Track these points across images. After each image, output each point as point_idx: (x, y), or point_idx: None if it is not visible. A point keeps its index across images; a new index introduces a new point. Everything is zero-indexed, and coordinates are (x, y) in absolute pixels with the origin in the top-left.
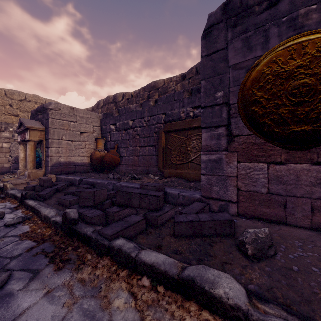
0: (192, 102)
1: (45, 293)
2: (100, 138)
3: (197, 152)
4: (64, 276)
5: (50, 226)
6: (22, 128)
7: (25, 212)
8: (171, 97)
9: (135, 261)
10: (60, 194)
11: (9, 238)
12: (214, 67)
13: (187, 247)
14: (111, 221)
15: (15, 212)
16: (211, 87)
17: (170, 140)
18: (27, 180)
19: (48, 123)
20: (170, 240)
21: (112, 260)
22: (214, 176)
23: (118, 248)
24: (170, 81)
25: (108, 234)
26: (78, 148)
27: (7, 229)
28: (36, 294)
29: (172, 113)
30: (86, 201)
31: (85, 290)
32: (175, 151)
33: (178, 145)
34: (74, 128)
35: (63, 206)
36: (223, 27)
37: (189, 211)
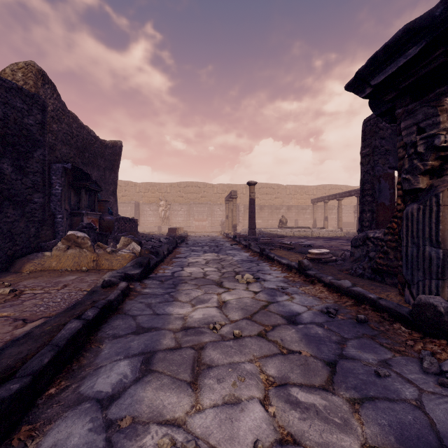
0: None
1: None
2: None
3: None
4: None
5: None
6: None
7: None
8: None
9: None
10: None
11: None
12: None
13: None
14: None
15: None
16: None
17: None
18: None
19: None
20: None
21: None
22: None
23: None
24: None
25: None
26: None
27: None
28: None
29: None
30: None
31: None
32: None
33: None
34: None
35: None
36: None
37: None
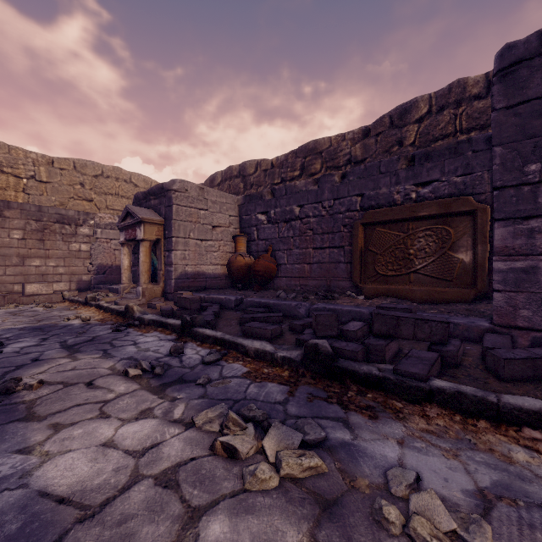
0: (415, 175)
1: (396, 444)
2: (241, 235)
3: (428, 257)
4: (394, 426)
5: (278, 365)
6: (129, 220)
7: (205, 346)
8: (375, 168)
9: (497, 407)
10: (228, 322)
11: (236, 380)
12: (522, 126)
13: (541, 393)
14: (378, 358)
15: (188, 346)
16: (514, 156)
17: (374, 237)
18: (142, 300)
19: (172, 212)
20: (501, 385)
21: (444, 407)
22: (521, 294)
23: (454, 390)
24: (342, 140)
25: (419, 373)
26: (210, 251)
27: (213, 369)
28: (385, 444)
29: (378, 194)
30: (325, 329)
31: (448, 442)
32: (384, 255)
33: (391, 246)
34: (204, 219)
35: (258, 338)
36: (539, 65)
37: (499, 345)
